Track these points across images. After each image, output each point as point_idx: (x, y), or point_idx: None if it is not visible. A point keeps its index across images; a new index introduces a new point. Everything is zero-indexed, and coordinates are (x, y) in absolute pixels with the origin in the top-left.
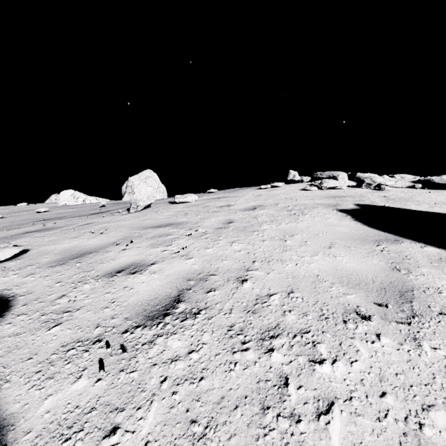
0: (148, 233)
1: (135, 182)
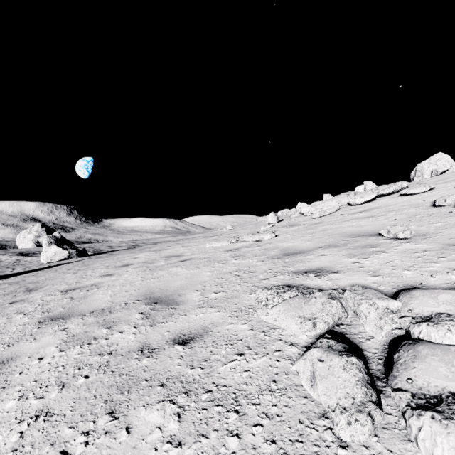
0: (449, 174)
1: (424, 166)
